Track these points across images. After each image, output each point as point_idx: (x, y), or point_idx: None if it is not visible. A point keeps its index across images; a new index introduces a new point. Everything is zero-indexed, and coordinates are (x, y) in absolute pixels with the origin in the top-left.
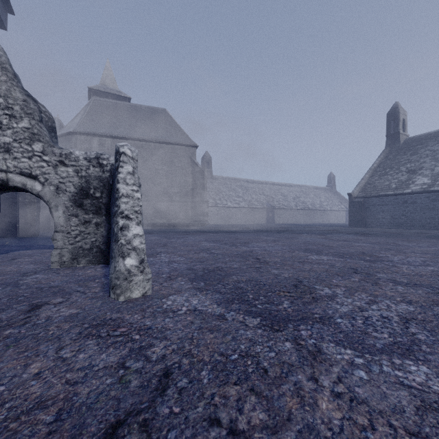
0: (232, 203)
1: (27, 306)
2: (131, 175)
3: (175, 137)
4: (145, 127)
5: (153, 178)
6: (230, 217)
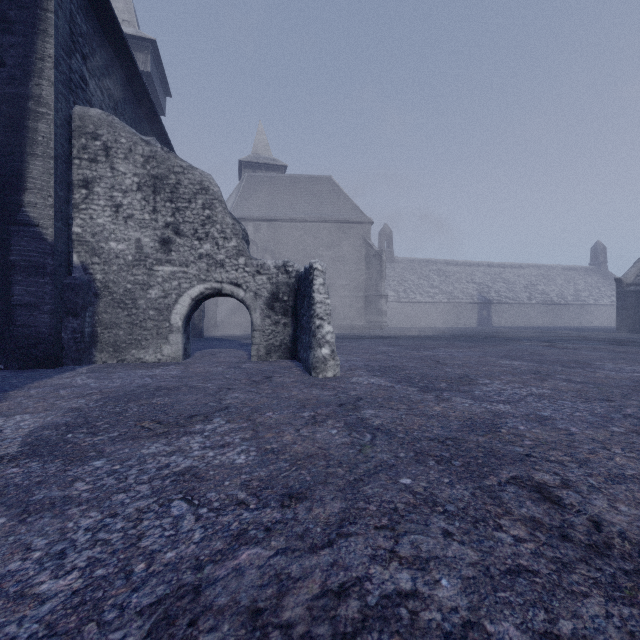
0: (423, 296)
1: (262, 376)
2: (322, 286)
3: (343, 213)
4: (305, 203)
5: None
6: (420, 316)
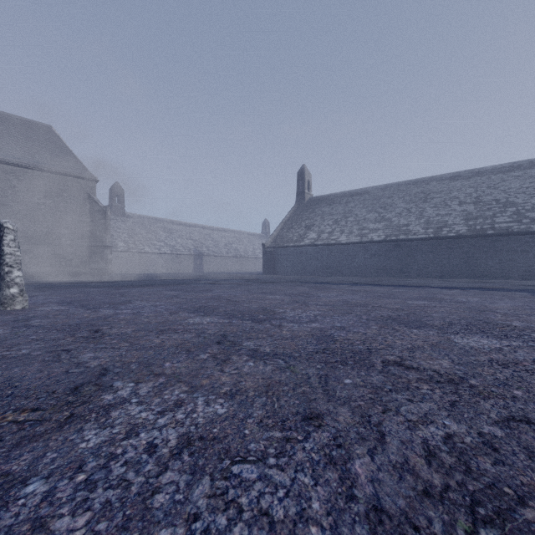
0: (151, 248)
1: None
2: (13, 241)
3: (65, 166)
4: (16, 146)
5: (30, 214)
6: (148, 264)
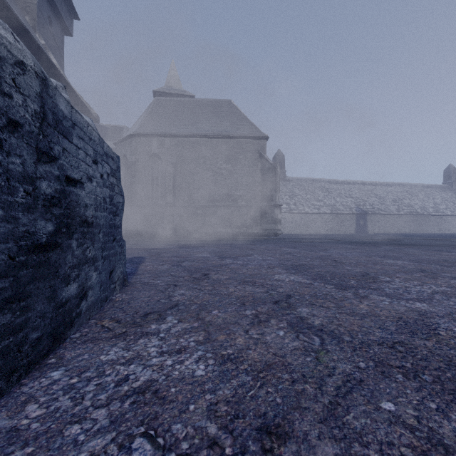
0: (311, 208)
1: None
2: None
3: (240, 130)
4: (206, 122)
5: (215, 179)
6: (308, 225)
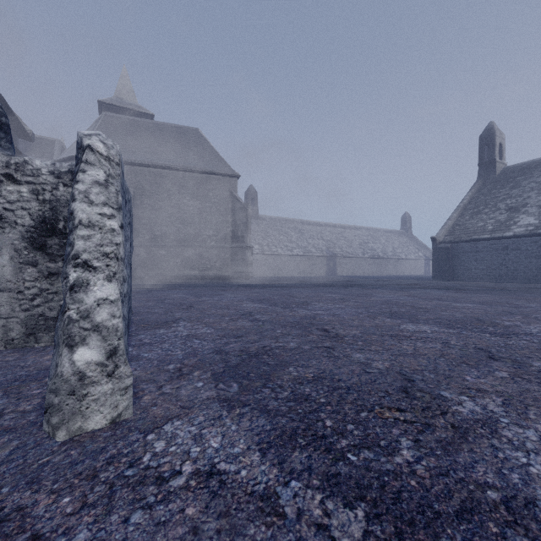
0: (284, 250)
1: None
2: (101, 186)
3: (210, 164)
4: (171, 151)
5: (181, 216)
6: (281, 267)
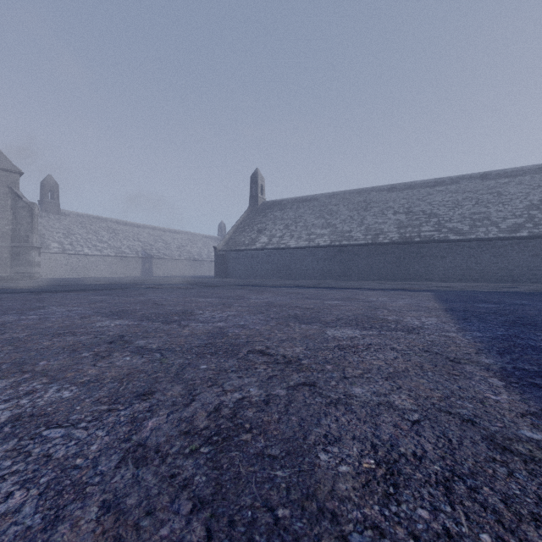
0: (92, 249)
1: None
2: None
3: None
4: None
5: None
6: (88, 267)
